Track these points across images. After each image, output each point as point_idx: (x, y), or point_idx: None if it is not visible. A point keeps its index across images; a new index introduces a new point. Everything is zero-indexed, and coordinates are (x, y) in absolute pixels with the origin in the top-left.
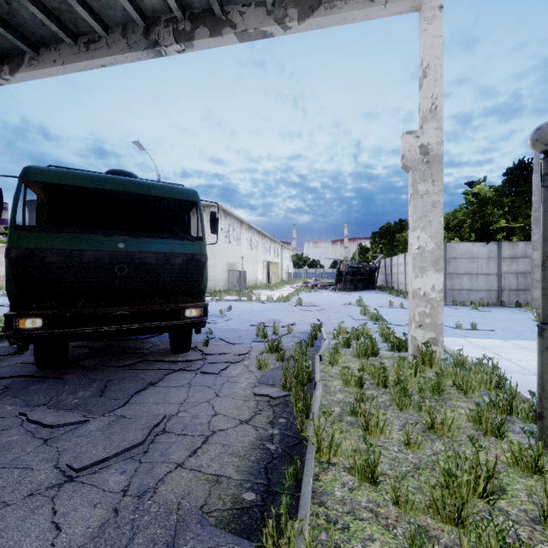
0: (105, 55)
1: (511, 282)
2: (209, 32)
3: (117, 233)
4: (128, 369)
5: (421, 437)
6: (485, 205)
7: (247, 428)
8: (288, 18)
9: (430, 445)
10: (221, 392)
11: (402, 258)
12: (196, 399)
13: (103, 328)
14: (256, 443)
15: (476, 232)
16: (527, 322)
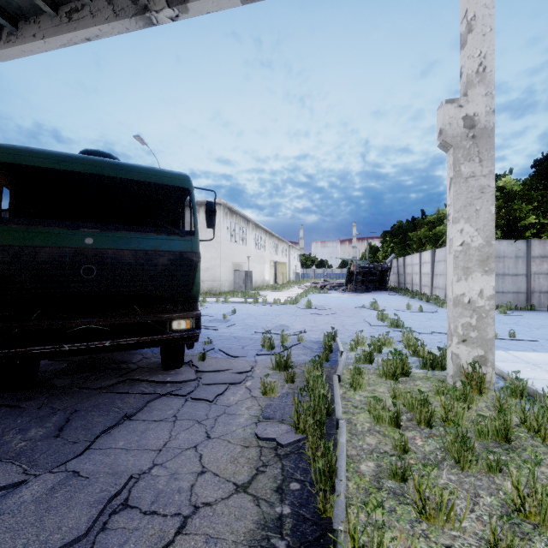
0: (89, 25)
1: (542, 284)
2: None
3: (85, 225)
4: (104, 392)
5: (520, 540)
6: (511, 199)
7: (244, 501)
8: None
9: (527, 547)
10: (213, 431)
11: (417, 257)
12: (180, 443)
13: (62, 346)
14: (256, 536)
15: (502, 229)
16: None
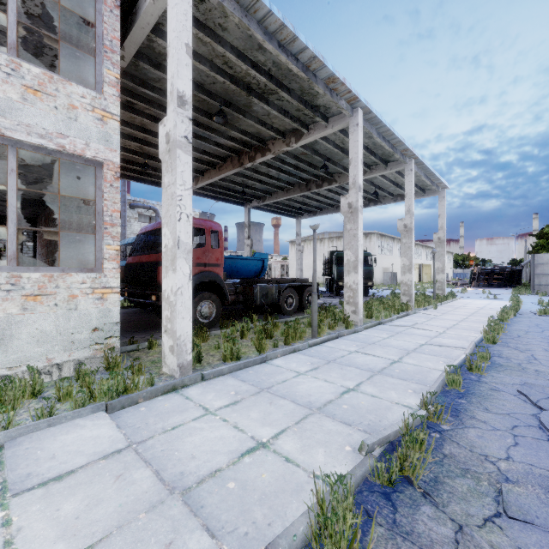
0: None
1: None
2: (373, 204)
3: None
4: None
5: None
6: None
7: None
8: (397, 200)
9: None
10: None
11: None
12: None
13: None
14: None
15: None
16: (545, 299)
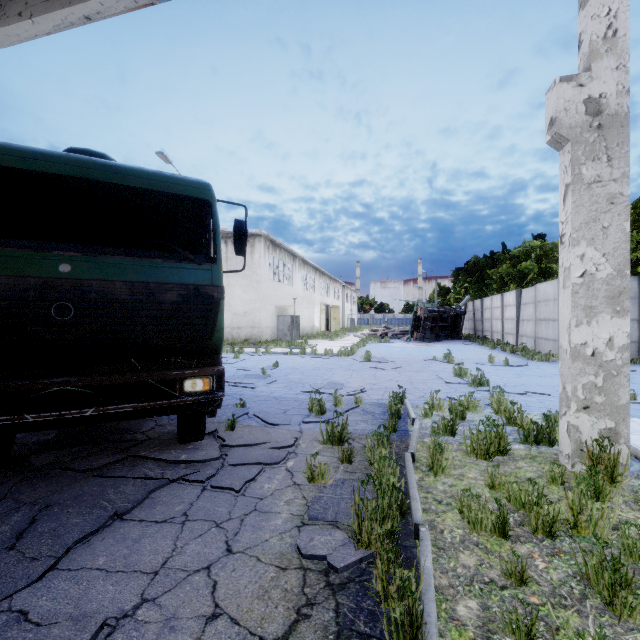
0: None
1: None
2: None
3: (61, 247)
4: (94, 476)
5: None
6: None
7: None
8: None
9: None
10: (237, 541)
11: (499, 299)
12: (186, 561)
13: (24, 417)
14: None
15: None
16: None
